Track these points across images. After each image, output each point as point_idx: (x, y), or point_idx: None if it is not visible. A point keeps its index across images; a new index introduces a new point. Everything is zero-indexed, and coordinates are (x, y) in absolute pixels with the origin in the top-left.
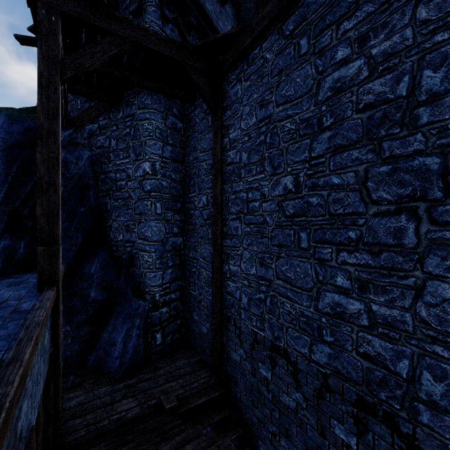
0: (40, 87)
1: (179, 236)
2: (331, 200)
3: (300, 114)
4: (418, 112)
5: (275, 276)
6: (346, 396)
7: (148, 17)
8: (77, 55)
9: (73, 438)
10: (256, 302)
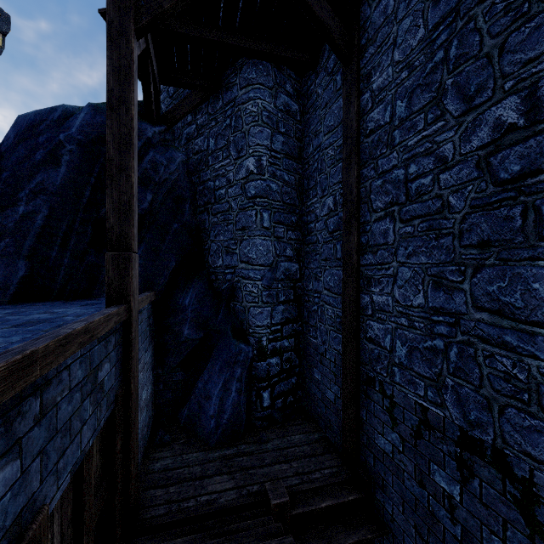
0: (110, 40)
1: (294, 262)
2: None
3: None
4: None
5: (472, 305)
6: None
7: None
8: None
9: (150, 515)
10: (426, 355)
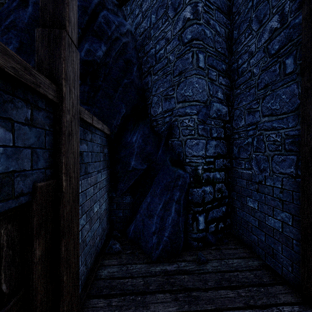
0: None
1: (224, 105)
2: None
3: None
4: None
5: None
6: None
7: None
8: None
9: None
10: None
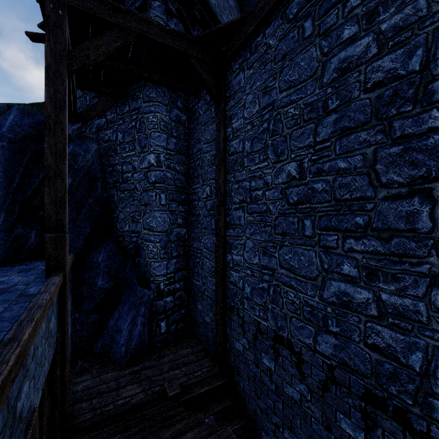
0: (48, 79)
1: (183, 227)
2: (337, 185)
3: (304, 98)
4: (433, 87)
5: (279, 265)
6: (353, 389)
7: (152, 12)
8: (83, 47)
9: (79, 421)
10: (259, 292)
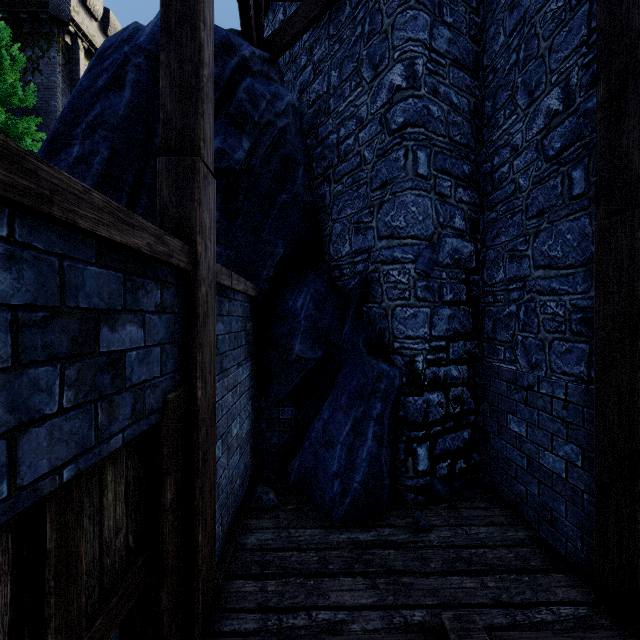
0: None
1: (467, 240)
2: None
3: None
4: None
5: None
6: None
7: None
8: None
9: (231, 627)
10: None
